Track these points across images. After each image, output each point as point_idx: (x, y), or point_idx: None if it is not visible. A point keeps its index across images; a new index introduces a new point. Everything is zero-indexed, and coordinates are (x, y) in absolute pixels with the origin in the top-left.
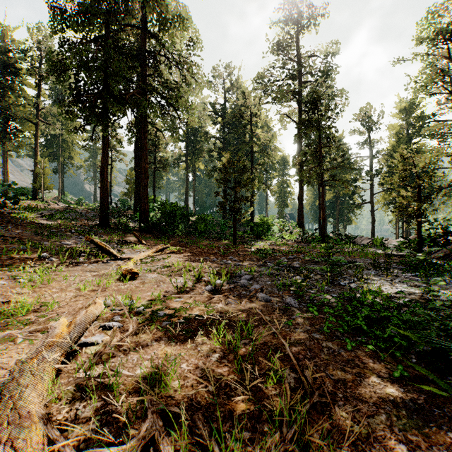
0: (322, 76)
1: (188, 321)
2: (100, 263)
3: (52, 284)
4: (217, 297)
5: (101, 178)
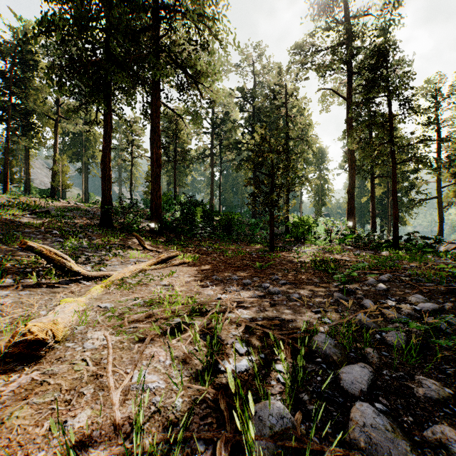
0: (381, 34)
1: None
2: (41, 289)
3: None
4: None
5: (102, 166)
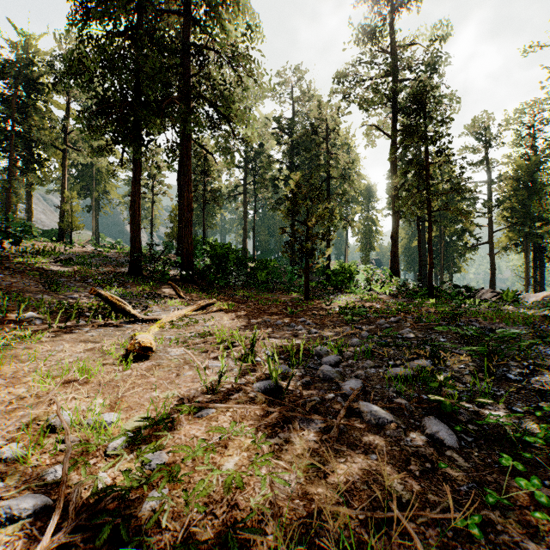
0: (425, 72)
1: (206, 496)
2: (110, 328)
3: (6, 367)
4: (280, 411)
5: (131, 211)
